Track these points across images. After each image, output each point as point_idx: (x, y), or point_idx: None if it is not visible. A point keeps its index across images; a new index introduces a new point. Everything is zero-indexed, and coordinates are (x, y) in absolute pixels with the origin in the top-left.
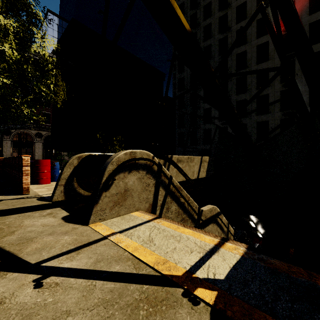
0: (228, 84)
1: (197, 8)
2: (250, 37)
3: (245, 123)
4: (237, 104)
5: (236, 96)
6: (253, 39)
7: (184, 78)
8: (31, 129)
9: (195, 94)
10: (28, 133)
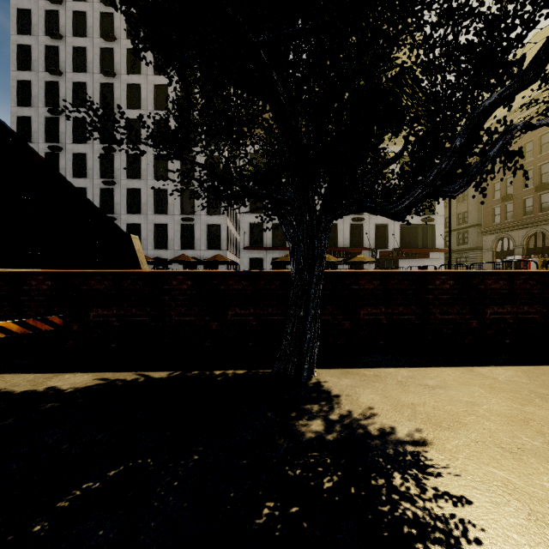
0: (115, 159)
1: (61, 6)
2: (146, 104)
3: (139, 223)
4: (129, 192)
5: (127, 181)
6: (150, 109)
7: (31, 120)
8: None
9: (56, 157)
10: None
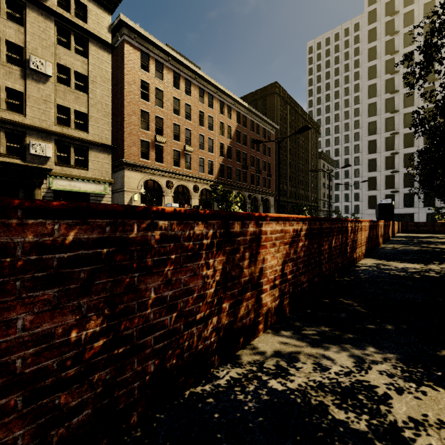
0: None
1: (395, 74)
2: None
3: None
4: None
5: None
6: None
7: (375, 141)
8: (258, 194)
9: (391, 158)
10: (256, 197)
